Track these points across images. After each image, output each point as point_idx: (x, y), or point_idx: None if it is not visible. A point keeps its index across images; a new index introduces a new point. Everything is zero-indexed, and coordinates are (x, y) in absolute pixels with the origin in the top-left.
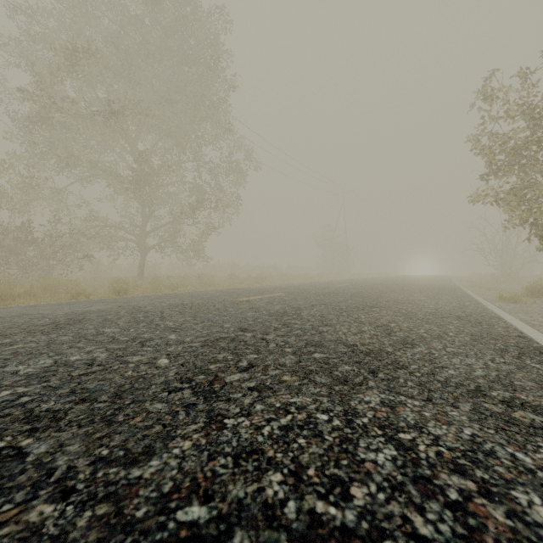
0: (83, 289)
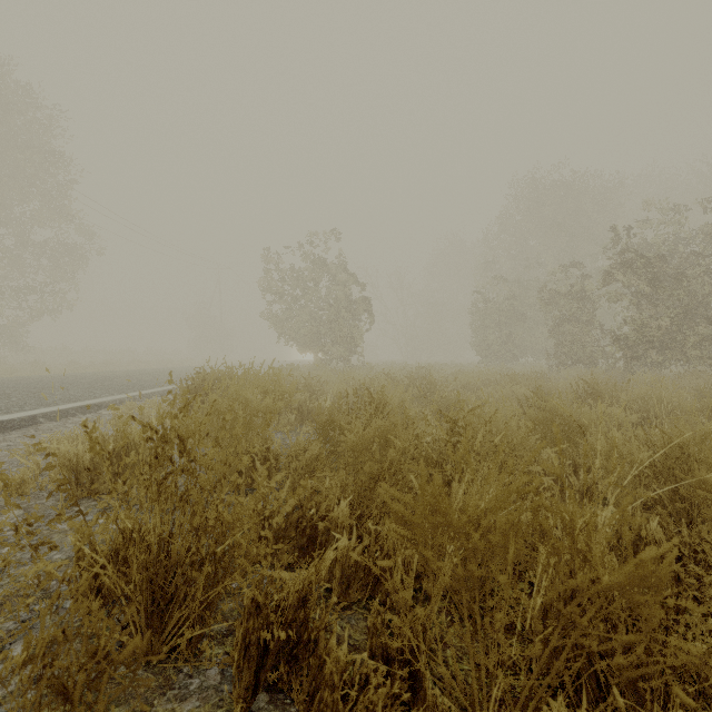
0: None
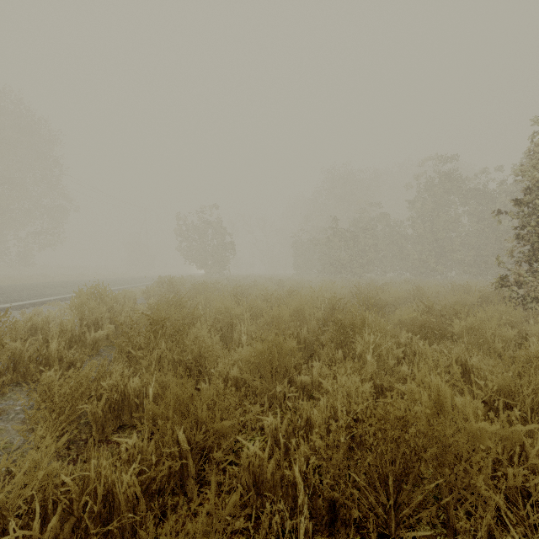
0: (4, 281)
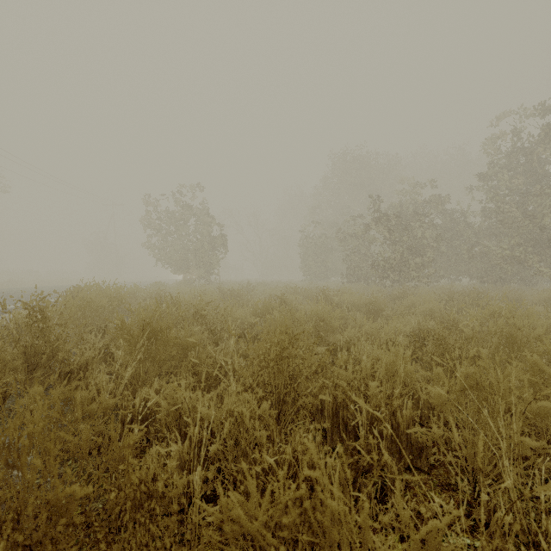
0: None
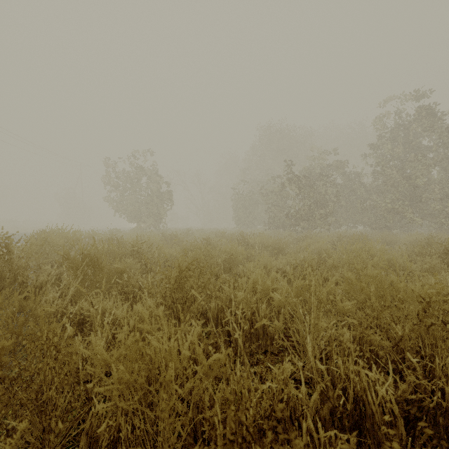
0: None
